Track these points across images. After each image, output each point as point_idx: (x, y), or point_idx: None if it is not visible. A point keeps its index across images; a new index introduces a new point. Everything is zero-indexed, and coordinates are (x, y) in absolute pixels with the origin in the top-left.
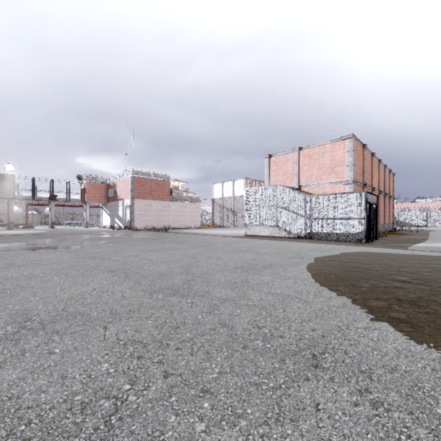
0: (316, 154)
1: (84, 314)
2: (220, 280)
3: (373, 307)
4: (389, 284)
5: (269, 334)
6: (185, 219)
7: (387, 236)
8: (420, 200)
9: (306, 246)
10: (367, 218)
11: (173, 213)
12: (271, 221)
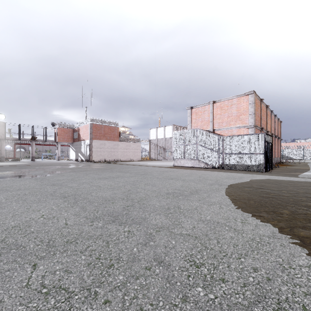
0: (226, 106)
1: (20, 246)
2: (155, 205)
3: (304, 237)
4: (307, 211)
5: (208, 276)
6: (130, 154)
7: (278, 167)
8: (298, 141)
9: (220, 174)
10: (266, 153)
11: (121, 150)
12: (193, 155)
